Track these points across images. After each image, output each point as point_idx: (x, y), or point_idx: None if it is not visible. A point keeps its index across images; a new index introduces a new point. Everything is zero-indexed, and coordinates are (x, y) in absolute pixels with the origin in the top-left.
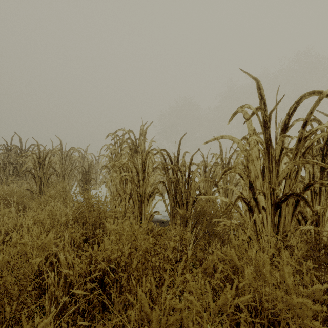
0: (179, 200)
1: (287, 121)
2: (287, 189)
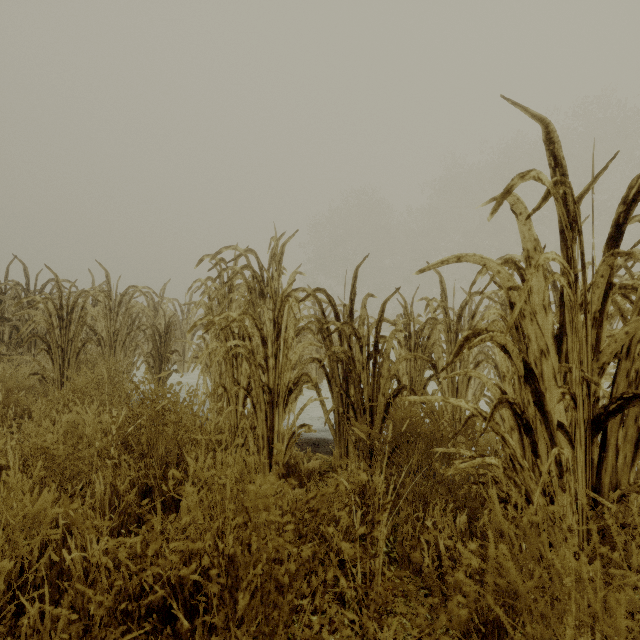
0: (355, 400)
1: (623, 217)
2: (623, 384)
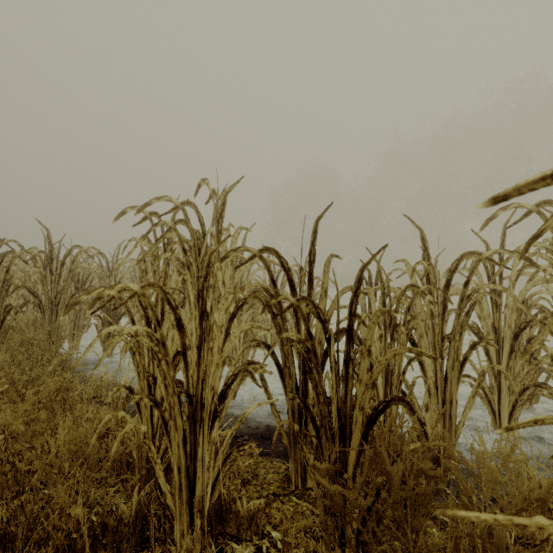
0: (317, 413)
1: None
2: None
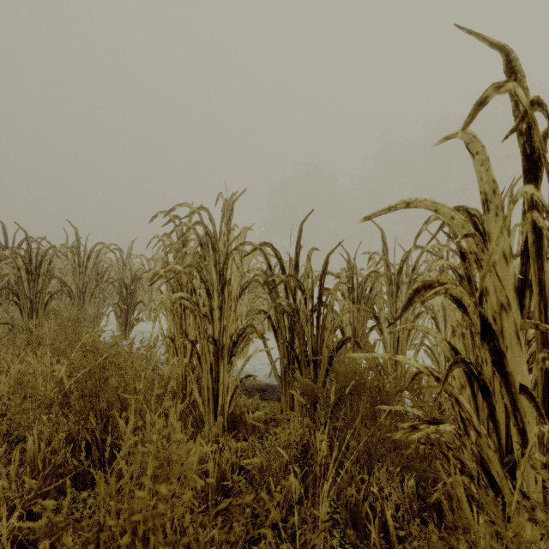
0: (299, 351)
1: None
2: None
